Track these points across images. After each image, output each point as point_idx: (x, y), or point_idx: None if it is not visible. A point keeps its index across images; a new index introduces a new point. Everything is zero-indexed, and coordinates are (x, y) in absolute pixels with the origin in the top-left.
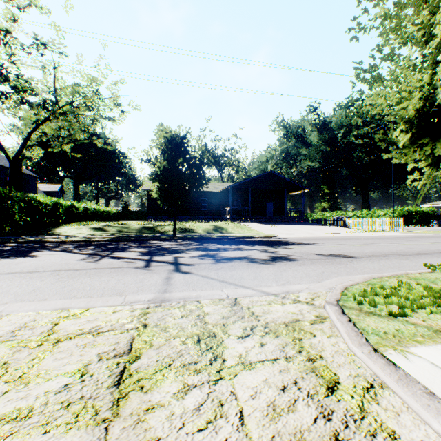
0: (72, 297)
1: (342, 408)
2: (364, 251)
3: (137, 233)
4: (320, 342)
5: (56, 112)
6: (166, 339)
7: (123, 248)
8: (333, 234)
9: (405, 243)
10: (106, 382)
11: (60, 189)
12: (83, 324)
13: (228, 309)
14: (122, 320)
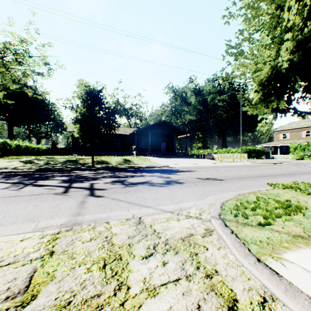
0: None
1: None
2: (227, 175)
3: (62, 165)
4: (212, 255)
5: None
6: (71, 268)
7: (47, 177)
8: (206, 164)
9: (251, 169)
10: None
11: None
12: None
13: (133, 228)
14: (29, 248)
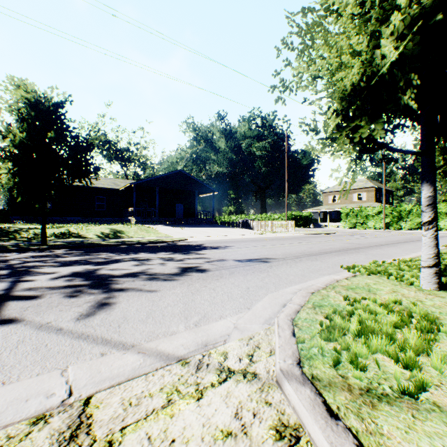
0: None
1: None
2: (276, 253)
3: None
4: None
5: None
6: None
7: None
8: (242, 236)
9: (304, 243)
10: None
11: None
12: None
13: None
14: None
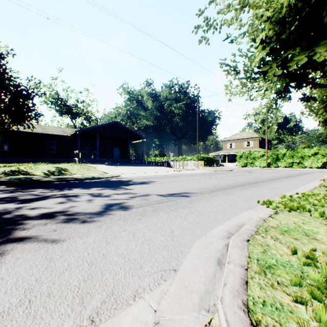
0: None
1: None
2: (194, 187)
3: None
4: None
5: None
6: None
7: None
8: (165, 173)
9: (213, 178)
10: None
11: None
12: None
13: None
14: None
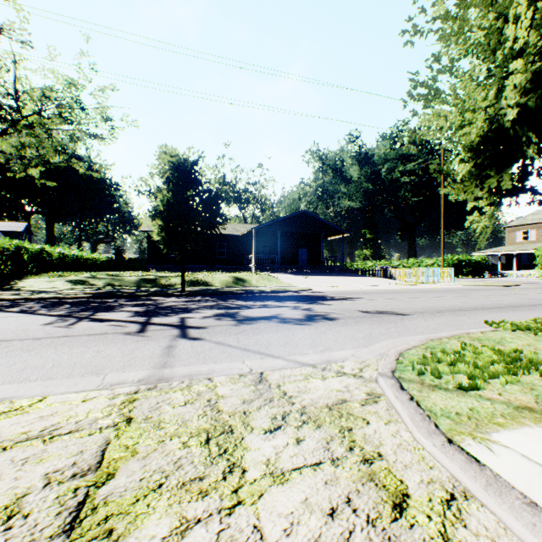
0: (22, 380)
1: (418, 540)
2: (414, 306)
3: (133, 288)
4: (376, 432)
5: (18, 123)
6: (159, 441)
7: (111, 307)
8: (378, 287)
9: (458, 297)
10: (50, 526)
11: (25, 228)
12: (31, 423)
13: (251, 388)
14: (95, 412)
